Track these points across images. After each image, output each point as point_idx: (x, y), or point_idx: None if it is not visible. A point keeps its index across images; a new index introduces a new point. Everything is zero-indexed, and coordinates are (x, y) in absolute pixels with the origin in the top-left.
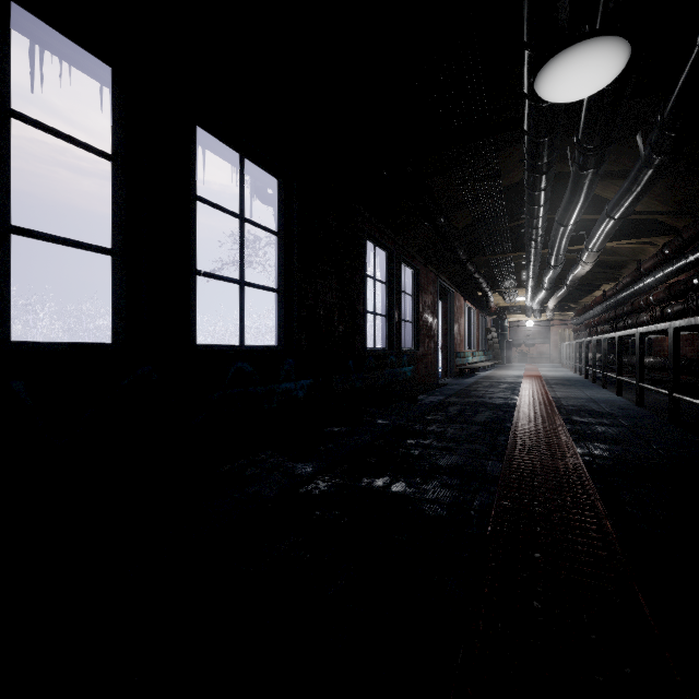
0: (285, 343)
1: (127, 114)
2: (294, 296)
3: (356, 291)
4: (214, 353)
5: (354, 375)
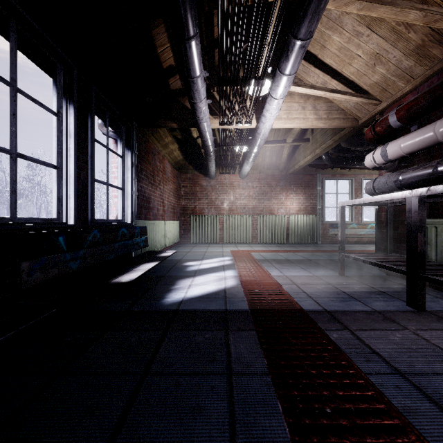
0: None
1: (351, 186)
2: None
3: None
4: (367, 222)
5: None
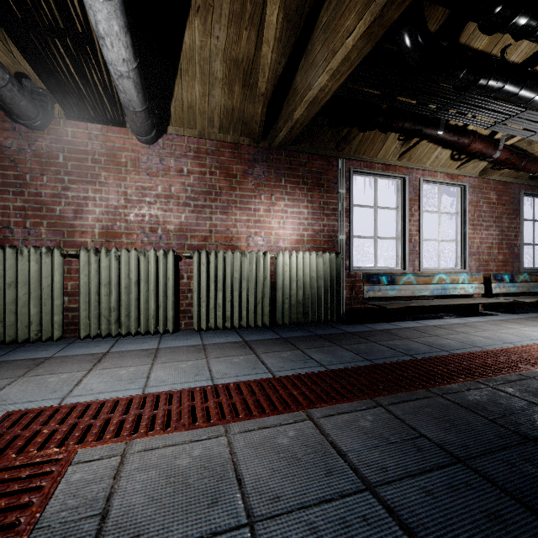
0: (461, 266)
1: (401, 193)
2: (466, 243)
3: (514, 232)
4: (429, 270)
5: (509, 284)
